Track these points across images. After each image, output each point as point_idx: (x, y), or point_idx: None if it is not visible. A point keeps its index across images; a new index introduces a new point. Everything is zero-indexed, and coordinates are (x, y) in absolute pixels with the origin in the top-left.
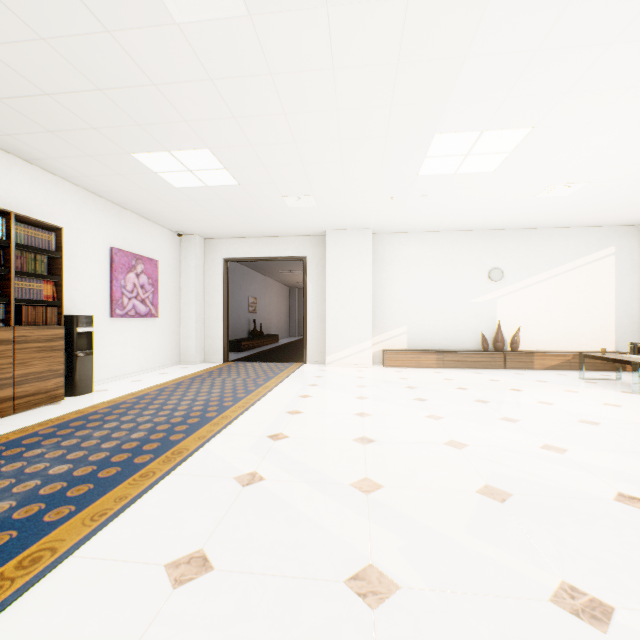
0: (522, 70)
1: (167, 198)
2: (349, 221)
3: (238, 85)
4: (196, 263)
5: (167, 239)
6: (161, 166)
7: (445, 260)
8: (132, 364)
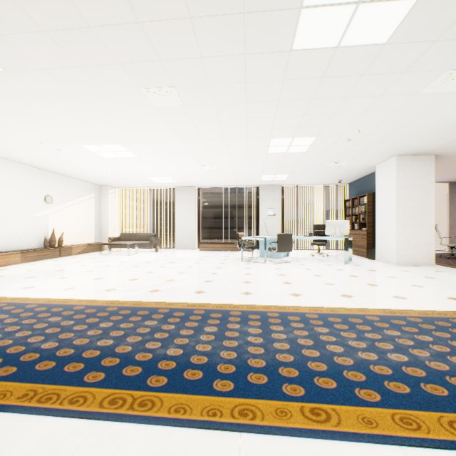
0: (161, 150)
1: None
2: None
3: (109, 98)
4: None
5: None
6: None
7: (18, 184)
8: None
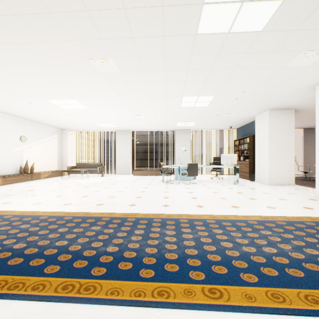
0: (105, 104)
1: None
2: None
3: (66, 66)
4: None
5: None
6: None
7: (0, 127)
8: None
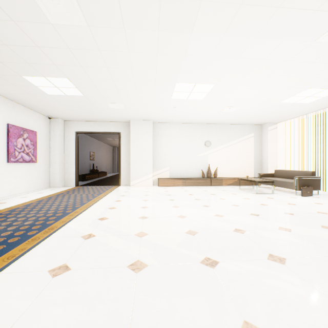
0: (207, 63)
1: (43, 99)
2: (141, 116)
3: (83, 52)
4: (59, 133)
5: (42, 120)
6: (40, 83)
7: (186, 136)
8: (21, 188)
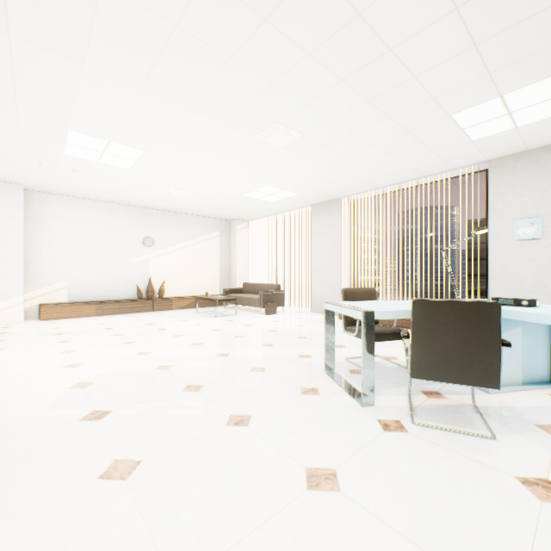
0: (123, 117)
1: None
2: None
3: None
4: None
5: None
6: None
7: (107, 226)
8: None
